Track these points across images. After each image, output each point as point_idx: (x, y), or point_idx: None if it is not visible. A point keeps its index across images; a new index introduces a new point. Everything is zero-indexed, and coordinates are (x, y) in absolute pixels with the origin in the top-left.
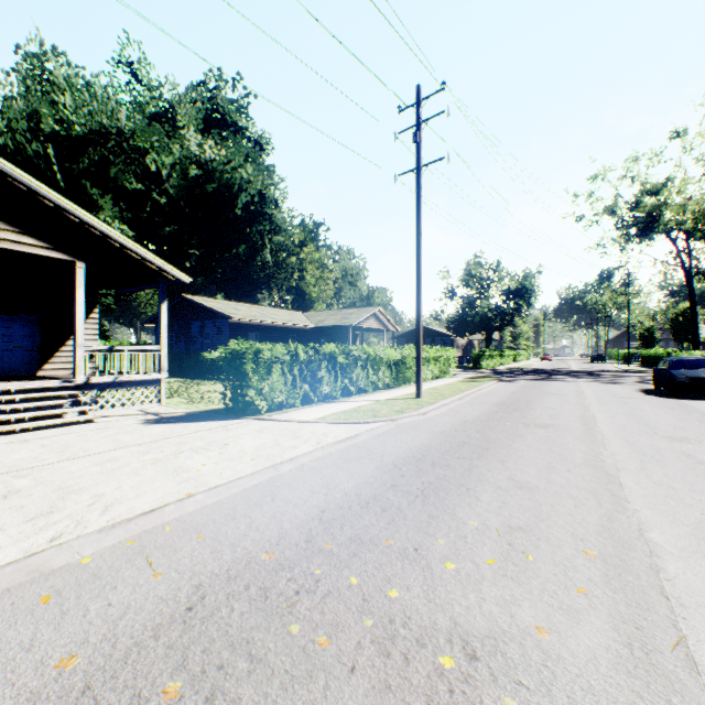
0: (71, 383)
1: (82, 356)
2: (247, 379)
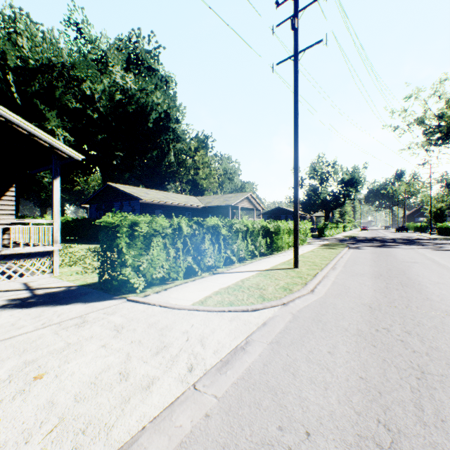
0: None
1: None
2: (121, 255)
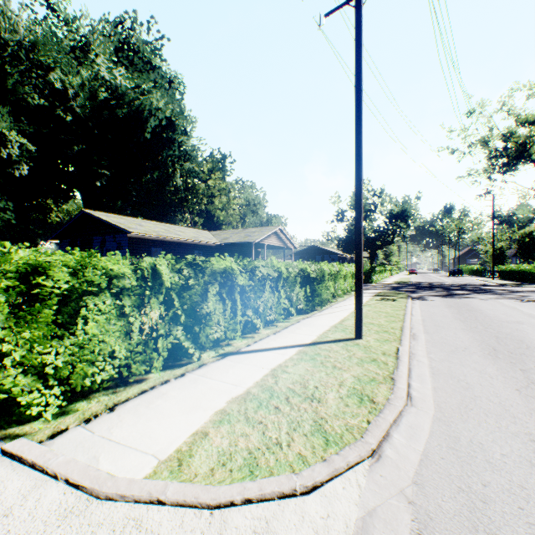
0: None
1: None
2: None
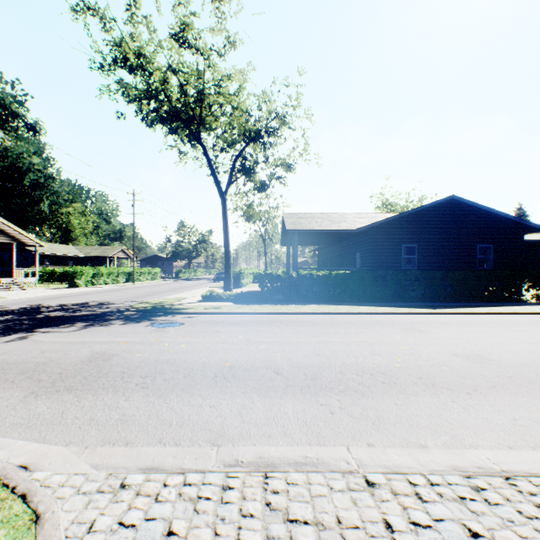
0: (15, 279)
1: (15, 271)
2: (78, 277)
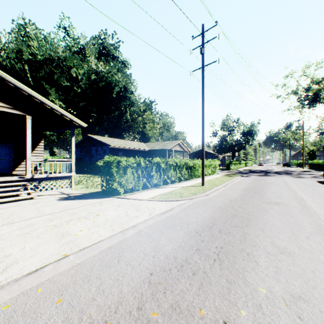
0: (23, 178)
1: (29, 164)
2: (113, 176)
